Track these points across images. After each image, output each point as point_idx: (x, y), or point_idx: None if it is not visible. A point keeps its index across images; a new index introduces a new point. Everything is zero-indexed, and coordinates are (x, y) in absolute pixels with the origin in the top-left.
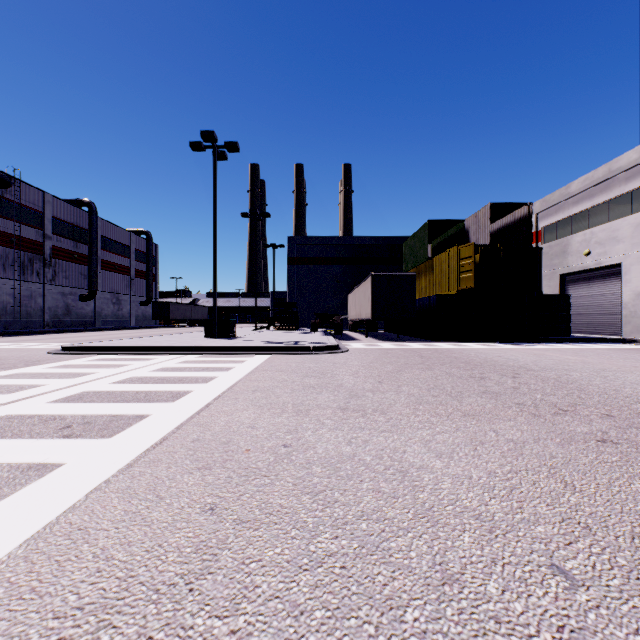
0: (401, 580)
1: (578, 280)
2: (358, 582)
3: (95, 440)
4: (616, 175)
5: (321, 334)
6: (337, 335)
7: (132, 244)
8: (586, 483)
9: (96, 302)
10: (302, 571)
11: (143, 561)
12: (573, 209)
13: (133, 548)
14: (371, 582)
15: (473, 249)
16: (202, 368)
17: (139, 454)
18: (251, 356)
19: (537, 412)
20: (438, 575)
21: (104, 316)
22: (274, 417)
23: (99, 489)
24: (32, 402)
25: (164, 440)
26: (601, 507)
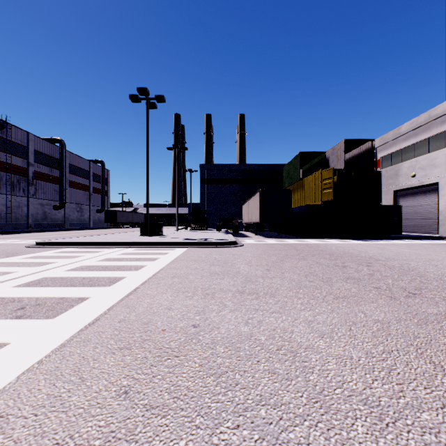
0: None
1: (406, 194)
2: None
3: (40, 320)
4: (434, 119)
5: (224, 233)
6: (235, 234)
7: (91, 169)
8: None
9: (65, 210)
10: None
11: None
12: (403, 144)
13: (45, 440)
14: None
15: (332, 172)
16: (136, 258)
17: (73, 334)
18: (173, 249)
19: (392, 295)
20: None
21: (71, 220)
22: (187, 299)
23: (31, 370)
24: (1, 286)
25: (96, 320)
26: None
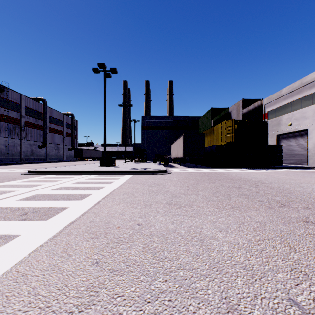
0: (203, 309)
1: (285, 137)
2: (179, 310)
3: (38, 221)
4: (305, 85)
5: (158, 164)
6: (166, 165)
7: (64, 120)
8: (301, 247)
9: (46, 148)
10: (146, 303)
11: (56, 296)
12: (283, 102)
13: (51, 287)
14: (186, 310)
15: (234, 122)
16: (97, 182)
17: (60, 229)
18: (122, 176)
19: (270, 206)
20: (225, 306)
21: (50, 155)
22: (133, 208)
23: (36, 250)
24: (8, 200)
25: (74, 221)
26: (312, 261)
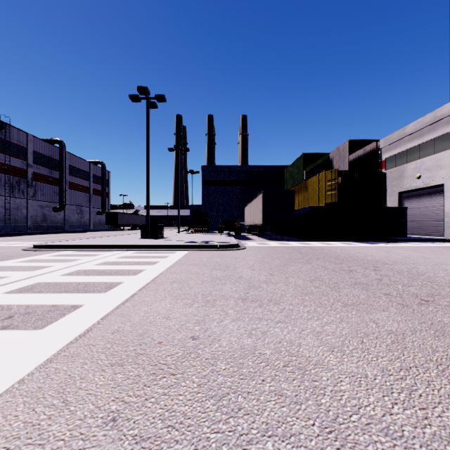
0: None
1: (411, 196)
2: None
3: (28, 331)
4: (440, 120)
5: (226, 235)
6: (237, 236)
7: (91, 171)
8: None
9: (65, 212)
10: None
11: None
12: (408, 145)
13: None
14: None
15: (337, 173)
16: (135, 262)
17: (61, 347)
18: (173, 252)
19: (404, 302)
20: None
21: (71, 222)
22: (186, 307)
23: (9, 391)
24: None
25: (88, 331)
26: None
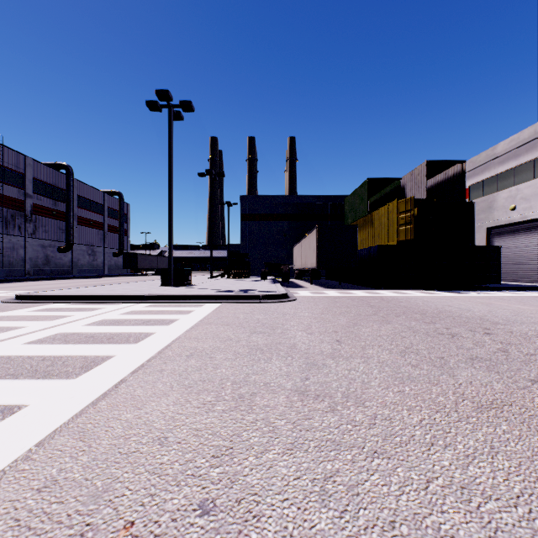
0: None
1: (503, 233)
2: None
3: None
4: None
5: (270, 282)
6: (284, 283)
7: (106, 203)
8: None
9: (73, 253)
10: None
11: None
12: (499, 168)
13: None
14: None
15: (413, 203)
16: (143, 321)
17: None
18: (200, 305)
19: None
20: None
21: (80, 265)
22: (202, 413)
23: None
24: None
25: None
26: None
